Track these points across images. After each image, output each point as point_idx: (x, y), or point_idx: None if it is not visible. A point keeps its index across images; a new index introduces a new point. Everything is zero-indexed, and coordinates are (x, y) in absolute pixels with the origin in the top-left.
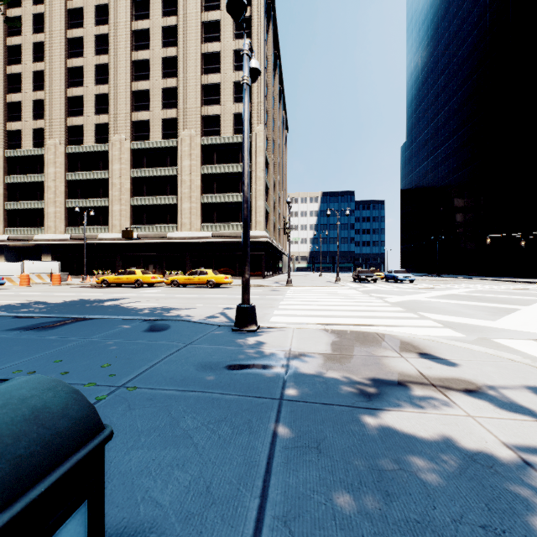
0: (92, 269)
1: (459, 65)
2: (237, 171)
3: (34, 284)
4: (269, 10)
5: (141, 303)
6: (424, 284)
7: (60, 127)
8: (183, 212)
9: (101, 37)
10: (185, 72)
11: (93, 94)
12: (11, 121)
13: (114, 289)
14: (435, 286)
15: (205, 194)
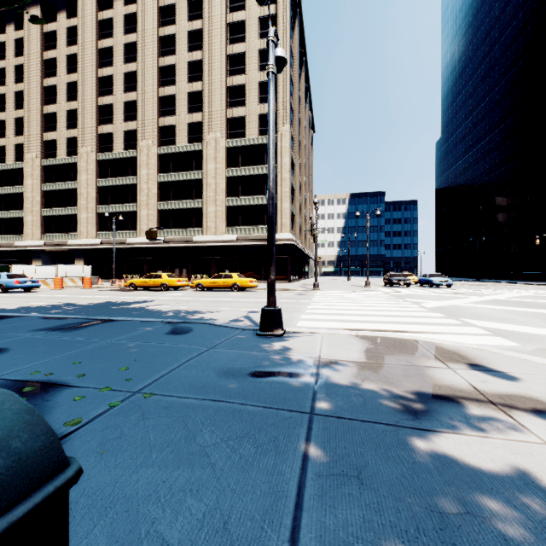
0: (121, 273)
1: (502, 52)
2: (262, 173)
3: (67, 287)
4: (295, 7)
5: (166, 306)
6: (463, 289)
7: (92, 135)
8: (208, 216)
9: (129, 45)
10: (210, 75)
11: (122, 102)
12: (47, 131)
13: (141, 292)
14: (475, 291)
15: (230, 197)
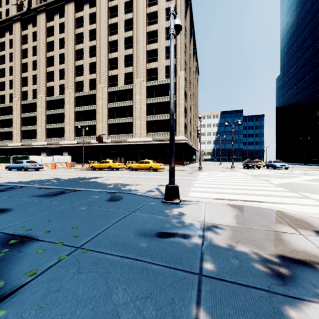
0: (88, 160)
1: None
2: (167, 100)
3: (58, 168)
4: (187, 0)
5: (110, 180)
6: (296, 171)
7: (72, 82)
8: (136, 126)
9: (92, 31)
10: (137, 44)
11: (88, 63)
12: (49, 81)
13: (97, 171)
14: (305, 172)
15: (148, 115)
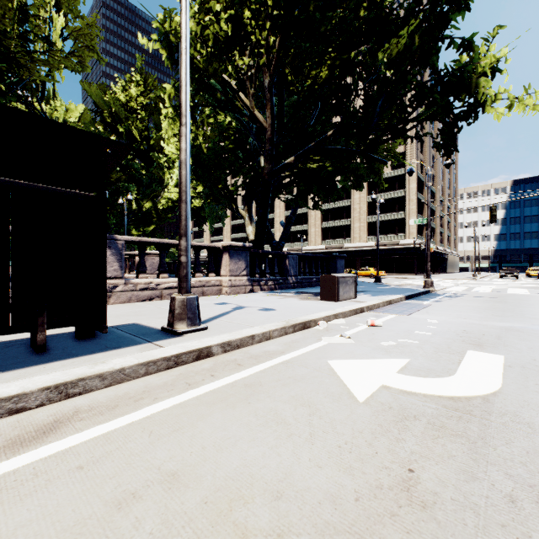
0: None
1: None
2: (393, 197)
3: None
4: None
5: None
6: None
7: None
8: (354, 230)
9: None
10: None
11: None
12: None
13: None
14: None
15: (369, 215)
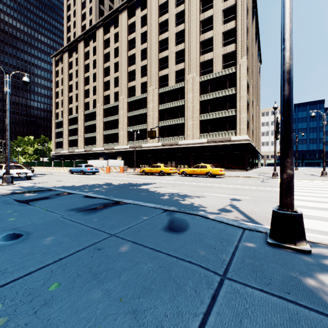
0: (139, 164)
1: None
2: (224, 95)
3: (112, 172)
4: None
5: (162, 188)
6: None
7: (125, 88)
8: (188, 127)
9: (143, 34)
10: (189, 37)
11: (139, 67)
12: (105, 91)
13: (148, 176)
14: None
15: (202, 114)
